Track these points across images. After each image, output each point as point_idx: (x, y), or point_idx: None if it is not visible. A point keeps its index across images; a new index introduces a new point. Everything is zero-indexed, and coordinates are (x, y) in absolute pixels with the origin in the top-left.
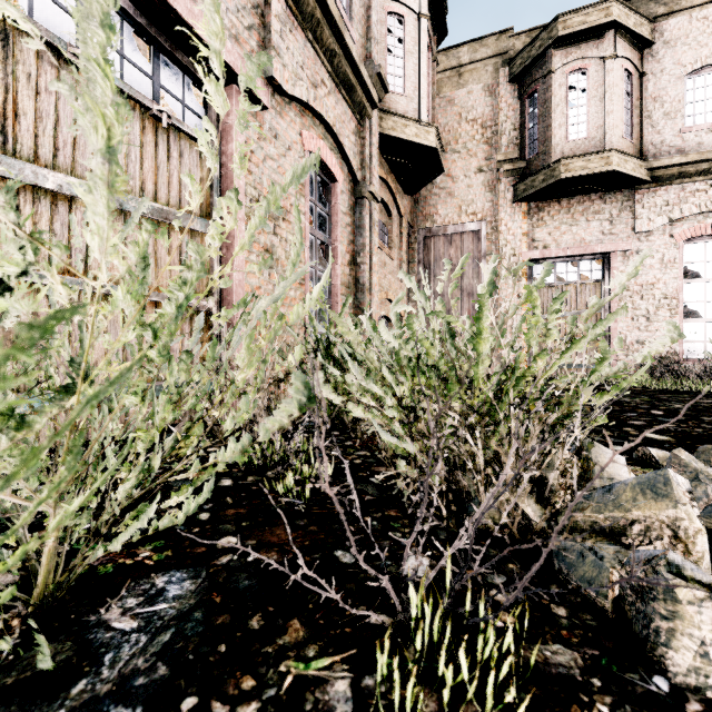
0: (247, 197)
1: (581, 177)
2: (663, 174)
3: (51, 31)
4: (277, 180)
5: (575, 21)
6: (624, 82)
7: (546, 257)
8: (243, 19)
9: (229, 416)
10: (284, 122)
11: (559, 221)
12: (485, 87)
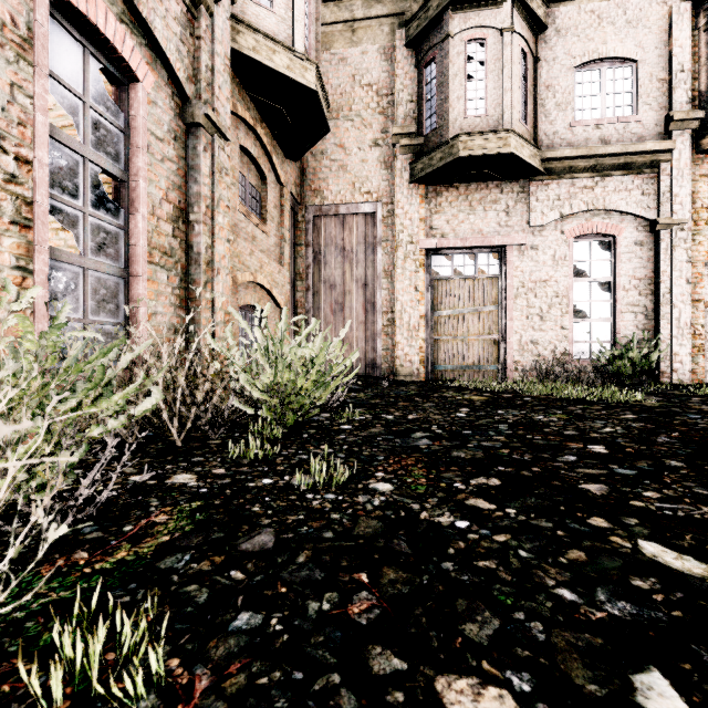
0: None
1: (479, 158)
2: (556, 166)
3: None
4: None
5: None
6: (520, 63)
7: (444, 247)
8: None
9: None
10: None
11: (457, 209)
12: (381, 49)
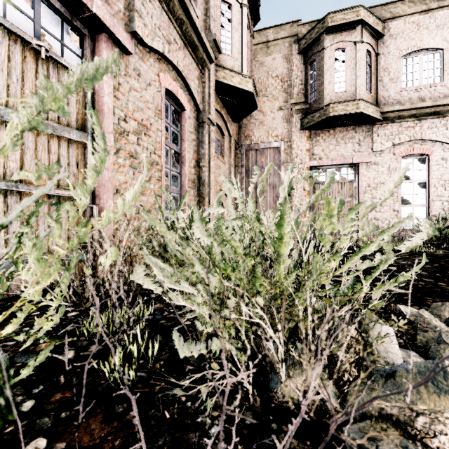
0: (115, 116)
1: (342, 115)
2: (389, 116)
3: None
4: (140, 106)
5: (338, 18)
6: (367, 58)
7: (321, 165)
8: None
9: None
10: (145, 65)
11: (328, 143)
12: (283, 56)
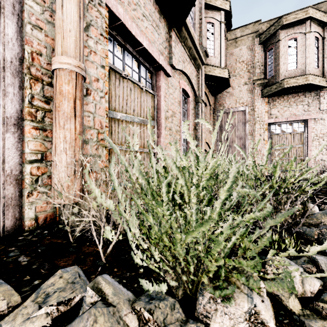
0: (164, 110)
1: (294, 86)
2: None
3: (117, 67)
4: (172, 102)
5: (291, 17)
6: (315, 42)
7: (277, 122)
8: (163, 45)
9: None
10: (174, 79)
11: (283, 106)
12: (248, 47)
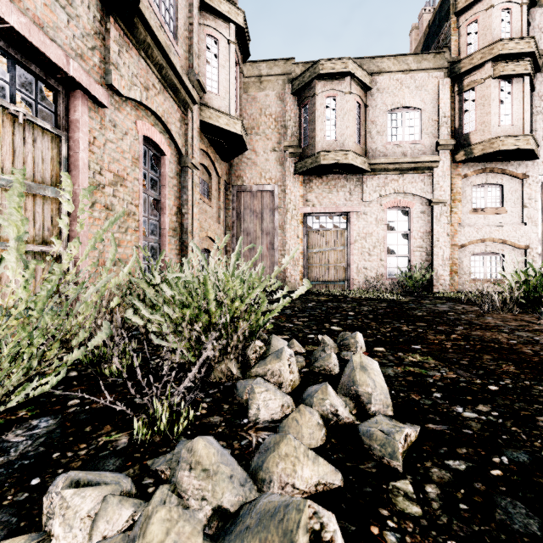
0: (91, 171)
1: (332, 164)
2: (376, 168)
3: None
4: (116, 157)
5: (329, 66)
6: (356, 109)
7: (314, 212)
8: (87, 42)
9: (75, 339)
10: (121, 115)
11: (321, 190)
12: (277, 94)
